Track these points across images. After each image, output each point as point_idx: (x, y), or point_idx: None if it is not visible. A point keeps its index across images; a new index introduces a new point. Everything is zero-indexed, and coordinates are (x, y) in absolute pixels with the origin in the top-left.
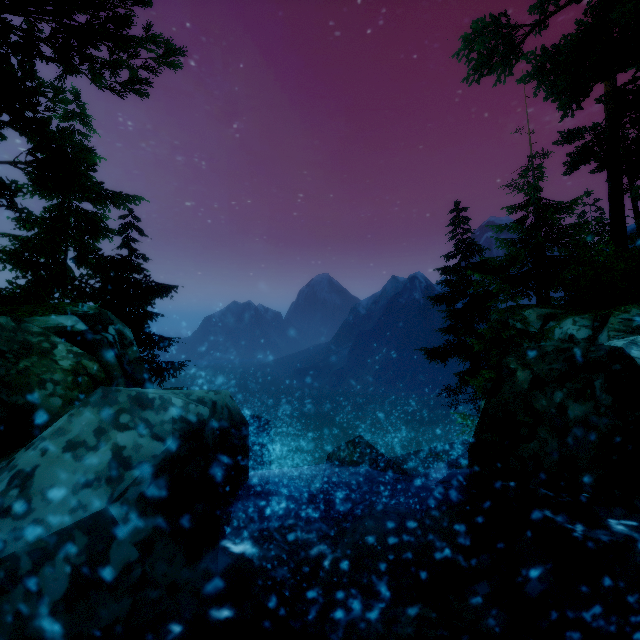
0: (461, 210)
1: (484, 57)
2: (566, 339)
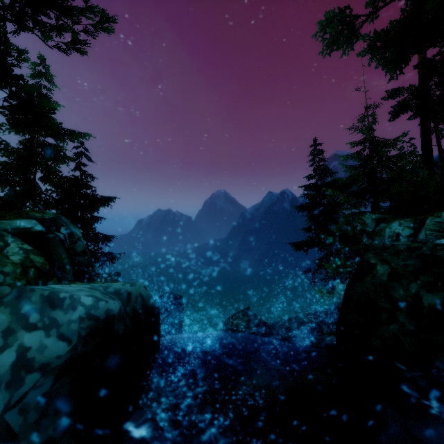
0: (318, 145)
1: (334, 37)
2: (394, 236)
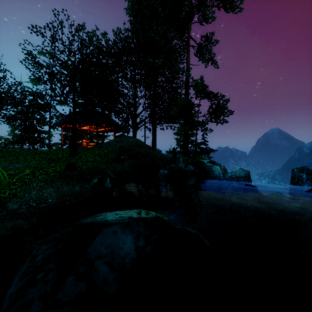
0: None
1: None
2: None
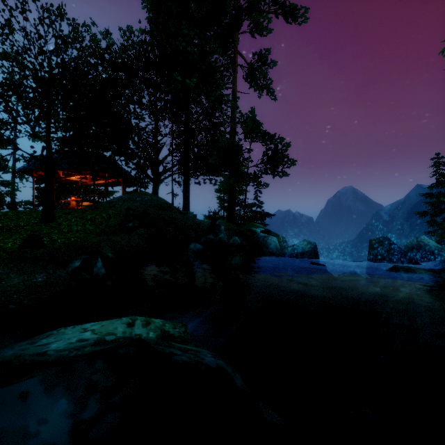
0: (440, 158)
1: None
2: None
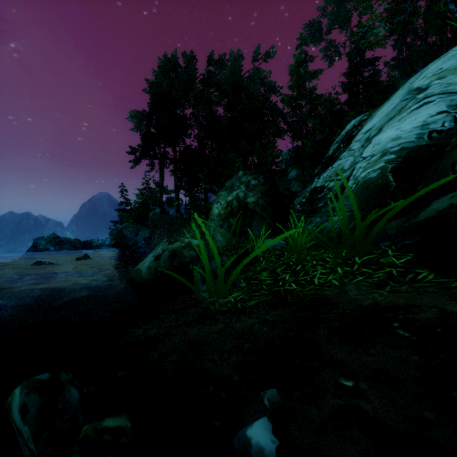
0: (124, 186)
1: (137, 124)
2: None
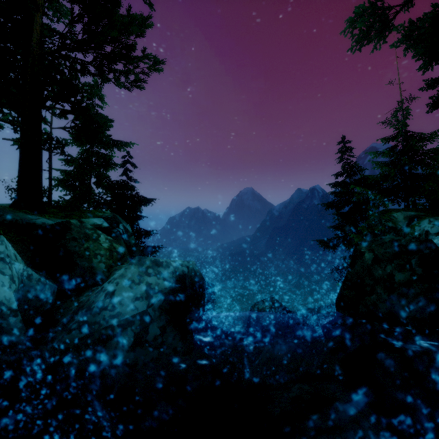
0: (346, 142)
1: (364, 32)
2: (423, 234)
